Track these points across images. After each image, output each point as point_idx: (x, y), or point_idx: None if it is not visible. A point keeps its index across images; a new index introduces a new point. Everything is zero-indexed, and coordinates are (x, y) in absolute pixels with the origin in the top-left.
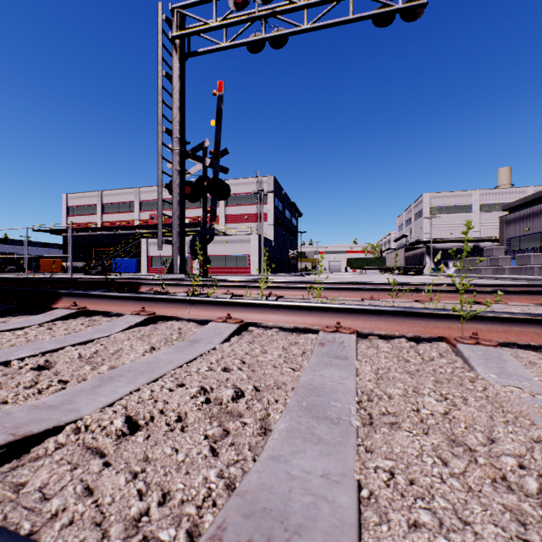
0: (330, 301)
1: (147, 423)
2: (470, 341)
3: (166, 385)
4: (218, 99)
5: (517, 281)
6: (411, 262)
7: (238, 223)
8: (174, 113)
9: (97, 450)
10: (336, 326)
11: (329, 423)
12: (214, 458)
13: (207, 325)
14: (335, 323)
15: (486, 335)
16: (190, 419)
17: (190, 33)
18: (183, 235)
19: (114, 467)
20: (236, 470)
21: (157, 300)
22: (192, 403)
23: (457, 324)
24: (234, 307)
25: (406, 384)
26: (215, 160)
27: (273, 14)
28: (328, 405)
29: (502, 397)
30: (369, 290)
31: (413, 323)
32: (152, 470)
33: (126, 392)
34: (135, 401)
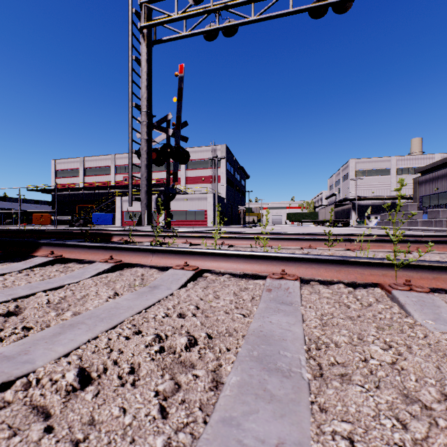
0: (275, 250)
1: (100, 376)
2: (404, 288)
3: (123, 333)
4: (179, 79)
5: (428, 232)
6: (339, 216)
7: (196, 184)
8: (142, 91)
9: (44, 410)
10: (282, 273)
11: (280, 376)
12: (163, 421)
13: (167, 272)
14: (280, 271)
15: (417, 282)
16: (142, 371)
17: (156, 24)
18: (150, 193)
19: (56, 434)
20: (185, 436)
21: (123, 249)
22: (146, 353)
23: (391, 272)
24: (190, 256)
25: (350, 331)
26: (177, 131)
27: (225, 8)
28: (278, 354)
29: (444, 345)
30: (308, 240)
31: (351, 270)
32: (96, 437)
33: (84, 341)
34: (91, 351)
